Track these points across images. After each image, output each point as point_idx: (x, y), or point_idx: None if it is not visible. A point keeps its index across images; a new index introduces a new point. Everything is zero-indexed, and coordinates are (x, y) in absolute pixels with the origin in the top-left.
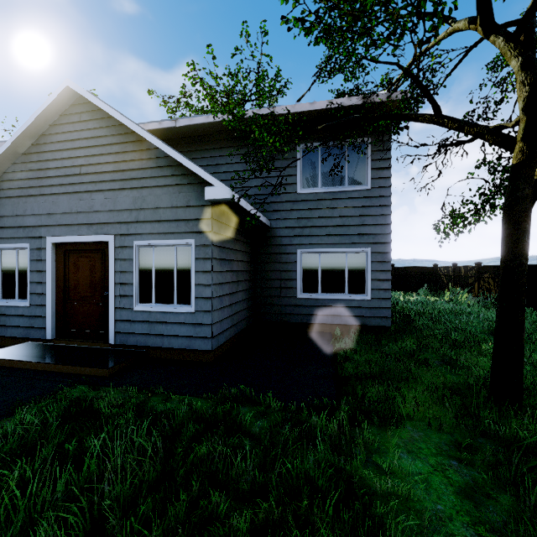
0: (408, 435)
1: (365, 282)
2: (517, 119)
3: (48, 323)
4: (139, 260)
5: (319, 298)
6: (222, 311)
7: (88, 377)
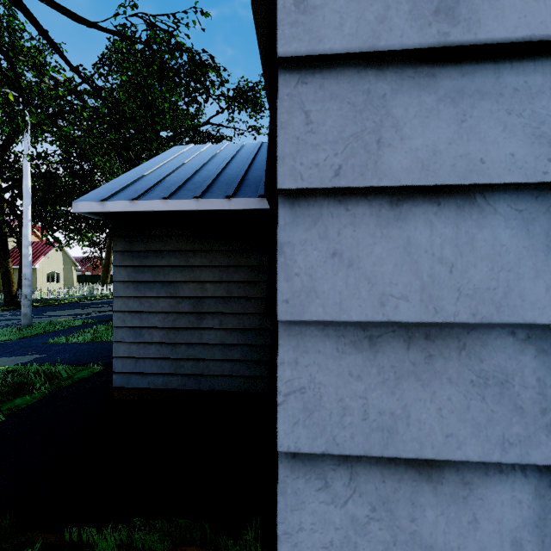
0: None
1: None
2: None
3: None
4: None
5: None
6: (143, 347)
7: None
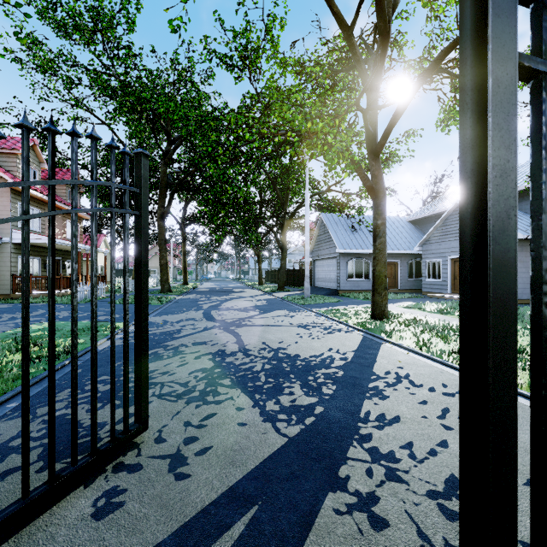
0: None
1: None
2: None
3: (448, 287)
4: None
5: None
6: (525, 285)
7: None
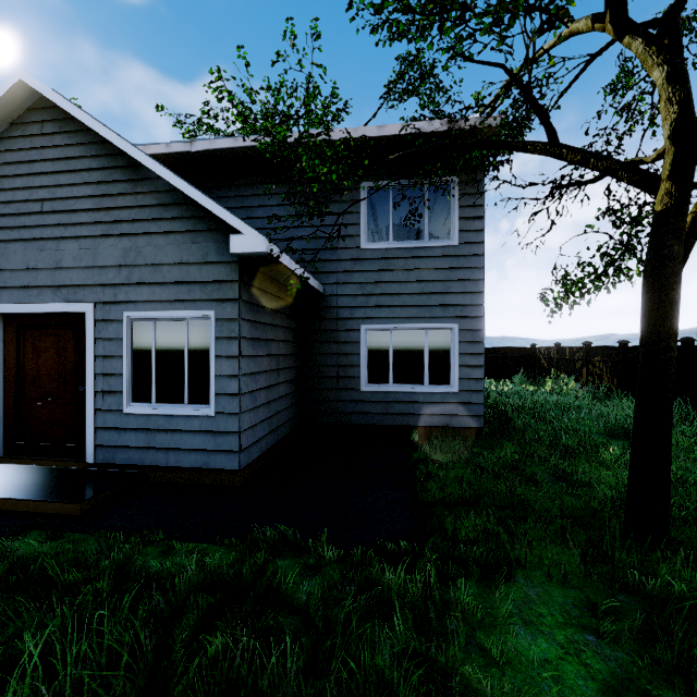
0: (521, 594)
1: (450, 369)
2: (660, 151)
3: None
4: (132, 340)
5: (390, 391)
6: (256, 413)
7: (48, 517)
